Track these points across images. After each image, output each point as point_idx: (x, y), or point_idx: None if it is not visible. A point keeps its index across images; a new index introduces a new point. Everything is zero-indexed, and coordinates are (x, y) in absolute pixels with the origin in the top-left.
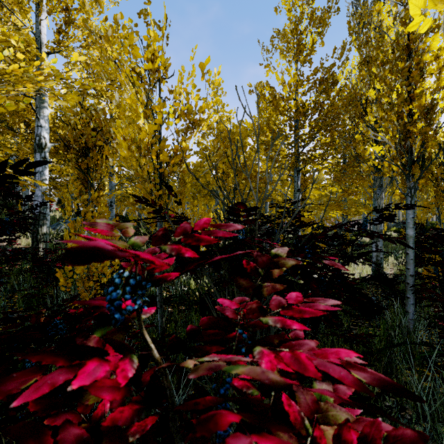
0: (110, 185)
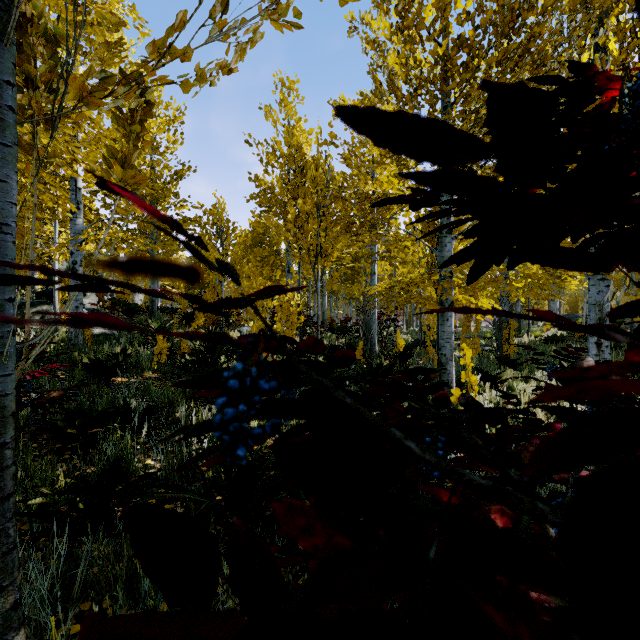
0: (72, 229)
